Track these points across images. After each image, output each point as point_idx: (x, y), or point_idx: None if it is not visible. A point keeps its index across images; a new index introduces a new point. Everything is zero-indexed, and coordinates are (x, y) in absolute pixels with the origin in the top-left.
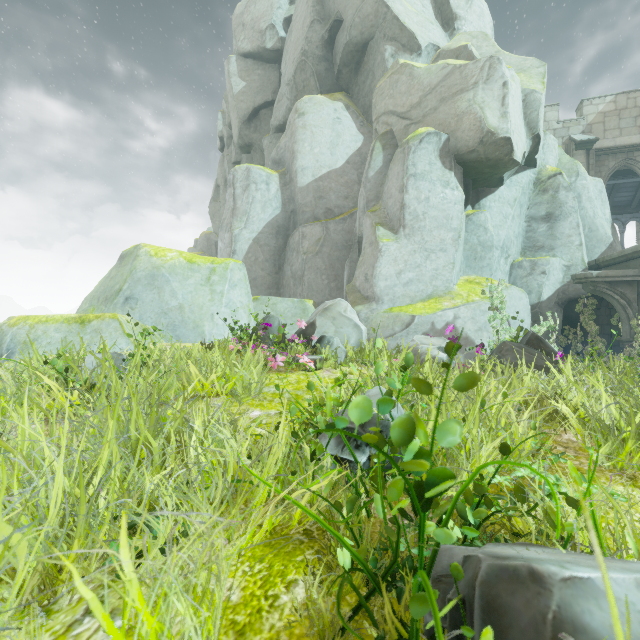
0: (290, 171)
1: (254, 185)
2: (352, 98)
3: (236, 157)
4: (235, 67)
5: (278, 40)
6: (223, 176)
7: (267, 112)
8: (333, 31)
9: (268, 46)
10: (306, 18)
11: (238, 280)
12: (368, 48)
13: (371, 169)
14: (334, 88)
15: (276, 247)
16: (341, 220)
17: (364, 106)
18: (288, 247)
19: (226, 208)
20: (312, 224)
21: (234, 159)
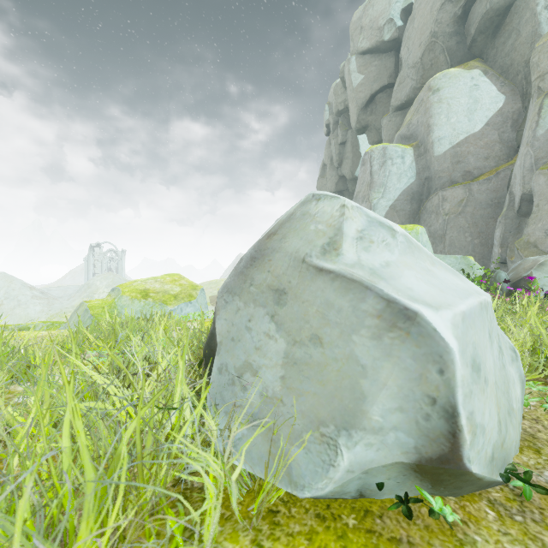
0: (425, 143)
1: (390, 161)
2: (486, 62)
3: (342, 139)
4: (354, 65)
5: (395, 30)
6: (329, 156)
7: (382, 95)
8: (468, 5)
9: (386, 38)
10: (435, 3)
11: (425, 242)
12: (512, 9)
13: (540, 127)
14: (465, 58)
15: (410, 211)
16: (485, 180)
17: (503, 66)
18: (424, 210)
19: (359, 183)
20: (453, 187)
21: (340, 141)
